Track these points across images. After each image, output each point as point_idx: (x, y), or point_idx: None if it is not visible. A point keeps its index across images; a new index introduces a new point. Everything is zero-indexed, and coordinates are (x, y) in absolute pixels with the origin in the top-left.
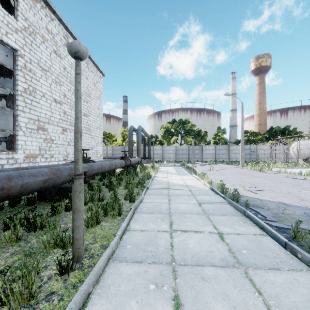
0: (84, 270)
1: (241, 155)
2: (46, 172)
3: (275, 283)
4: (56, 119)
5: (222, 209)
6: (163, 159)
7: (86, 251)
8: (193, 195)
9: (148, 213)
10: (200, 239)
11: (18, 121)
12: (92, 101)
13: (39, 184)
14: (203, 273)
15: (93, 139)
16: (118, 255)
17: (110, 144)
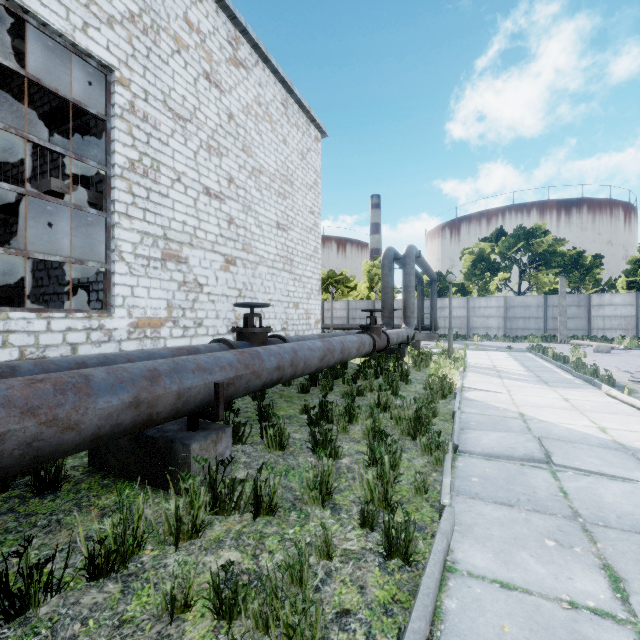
0: None
1: None
2: None
3: None
4: (211, 235)
5: None
6: (470, 331)
7: None
8: None
9: None
10: None
11: (114, 240)
12: (296, 196)
13: None
14: None
15: (299, 283)
16: None
17: (343, 296)
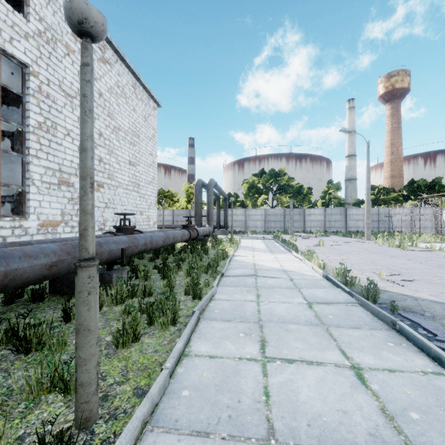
0: None
1: (367, 222)
2: (53, 250)
3: None
4: None
5: (350, 315)
6: (247, 229)
7: (106, 401)
8: (297, 288)
9: (223, 321)
10: (319, 380)
11: (29, 172)
12: (141, 144)
13: (41, 270)
14: None
15: (143, 199)
16: (163, 415)
17: (170, 206)
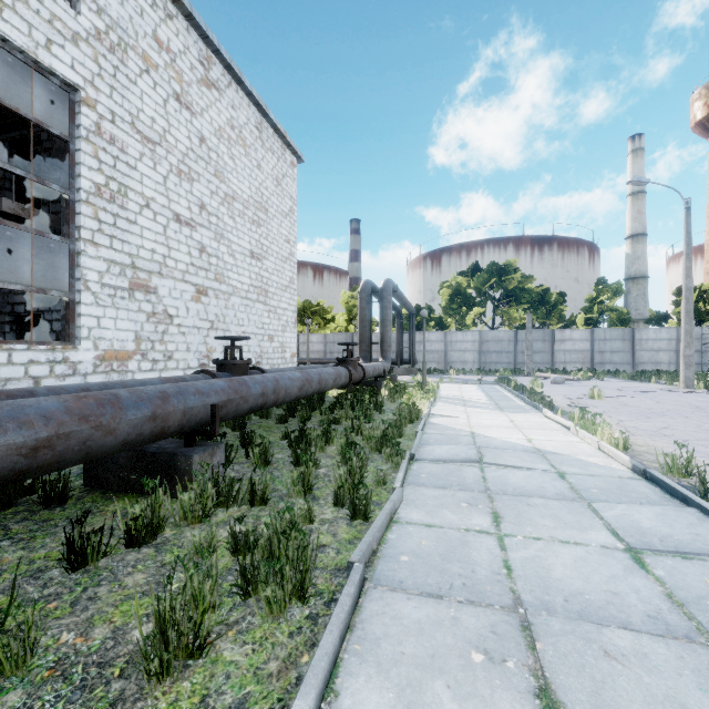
0: None
1: (686, 354)
2: (46, 413)
3: None
4: (181, 264)
5: None
6: (448, 365)
7: None
8: (583, 501)
9: (421, 596)
10: None
11: (79, 268)
12: (271, 224)
13: (5, 460)
14: None
15: (274, 315)
16: None
17: (320, 328)
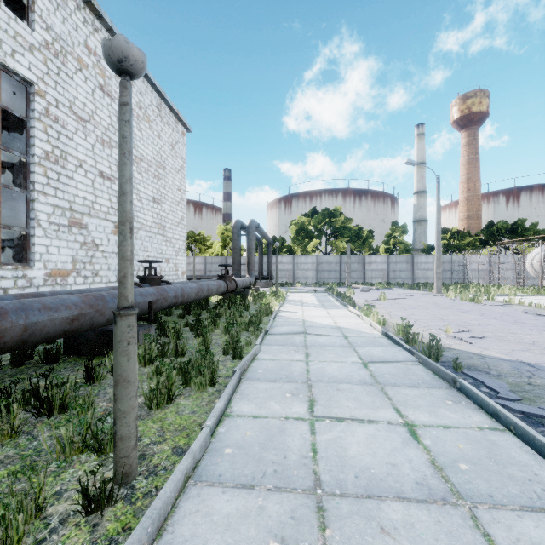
0: (135, 503)
1: (437, 272)
2: (75, 303)
3: (541, 544)
4: (104, 207)
5: (409, 374)
6: (295, 280)
7: (144, 460)
8: (351, 347)
9: (267, 382)
10: (370, 437)
11: (34, 211)
12: (168, 177)
13: (61, 325)
14: (382, 516)
15: (169, 243)
16: (206, 471)
17: (201, 253)
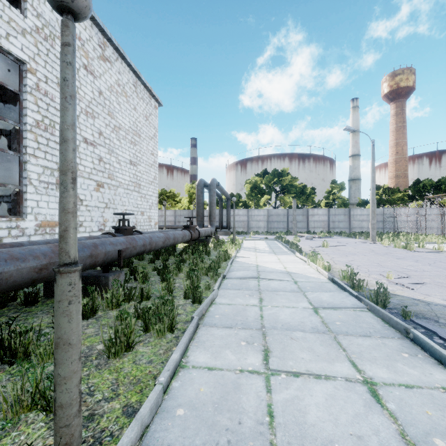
0: None
1: (372, 223)
2: (44, 252)
3: None
4: (88, 168)
5: (359, 322)
6: (249, 229)
7: (92, 422)
8: (301, 292)
9: (223, 328)
10: (329, 398)
11: (26, 171)
12: (142, 143)
13: (29, 274)
14: None
15: (144, 199)
16: (154, 439)
17: (172, 207)
